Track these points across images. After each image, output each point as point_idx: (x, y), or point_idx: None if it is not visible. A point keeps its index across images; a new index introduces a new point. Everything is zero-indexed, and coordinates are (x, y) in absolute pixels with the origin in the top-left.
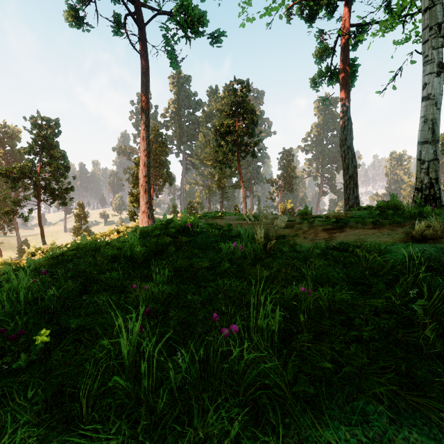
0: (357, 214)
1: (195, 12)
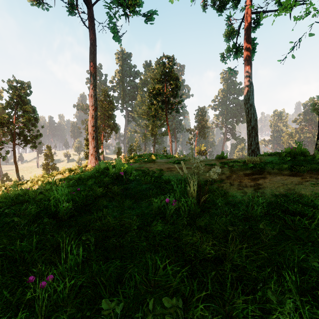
0: (269, 159)
1: None
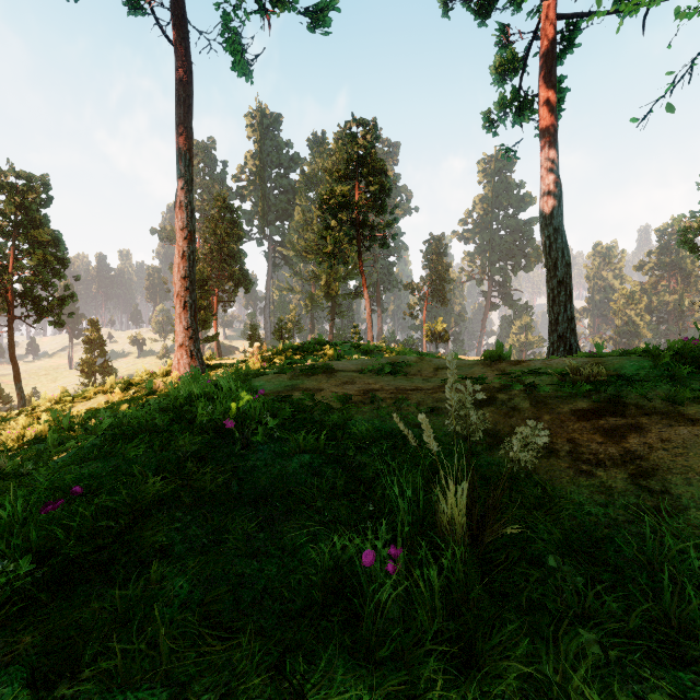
0: (626, 366)
1: None
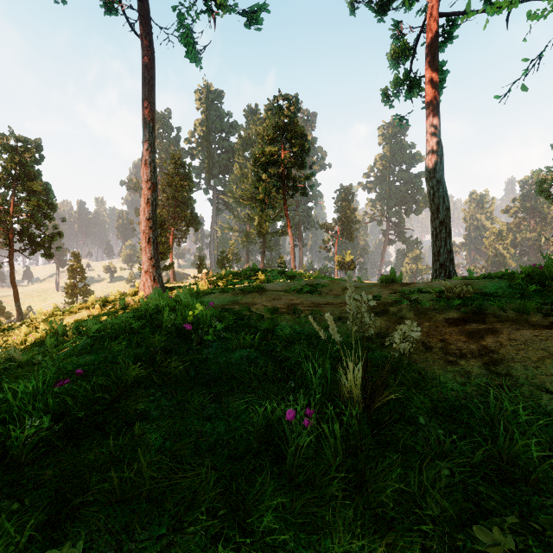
0: (488, 286)
1: None
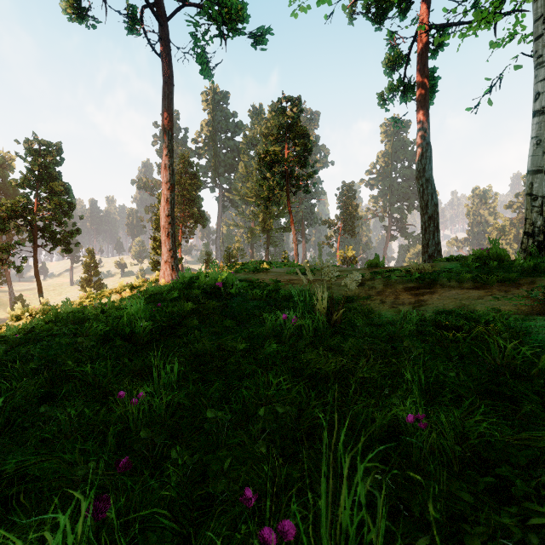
0: (447, 266)
1: (232, 2)
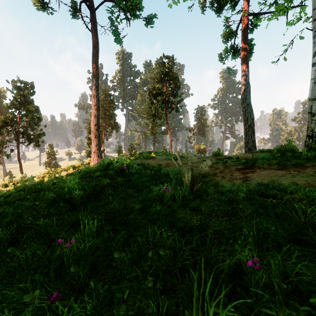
0: (261, 155)
1: None
